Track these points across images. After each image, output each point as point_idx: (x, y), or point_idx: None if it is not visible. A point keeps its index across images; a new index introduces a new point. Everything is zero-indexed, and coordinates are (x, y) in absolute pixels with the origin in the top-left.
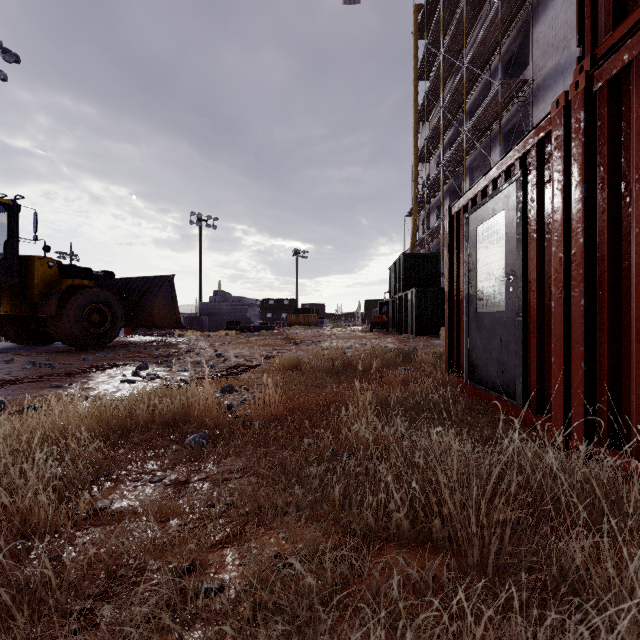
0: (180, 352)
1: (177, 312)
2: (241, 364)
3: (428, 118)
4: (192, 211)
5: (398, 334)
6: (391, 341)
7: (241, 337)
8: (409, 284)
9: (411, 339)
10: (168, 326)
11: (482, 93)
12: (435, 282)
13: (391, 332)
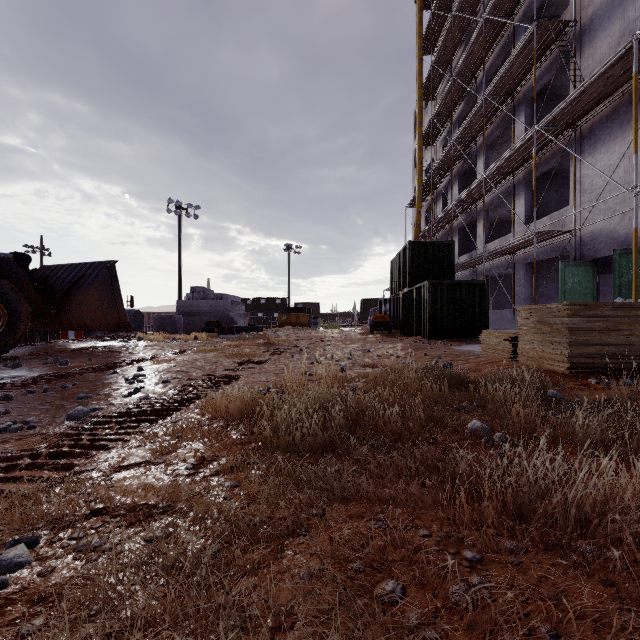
0: (92, 369)
1: (121, 309)
2: (145, 406)
3: (433, 96)
4: (169, 198)
5: (404, 336)
6: (403, 347)
7: (212, 341)
8: (417, 278)
9: (427, 344)
10: (106, 328)
11: (501, 55)
12: (447, 275)
13: (394, 334)
